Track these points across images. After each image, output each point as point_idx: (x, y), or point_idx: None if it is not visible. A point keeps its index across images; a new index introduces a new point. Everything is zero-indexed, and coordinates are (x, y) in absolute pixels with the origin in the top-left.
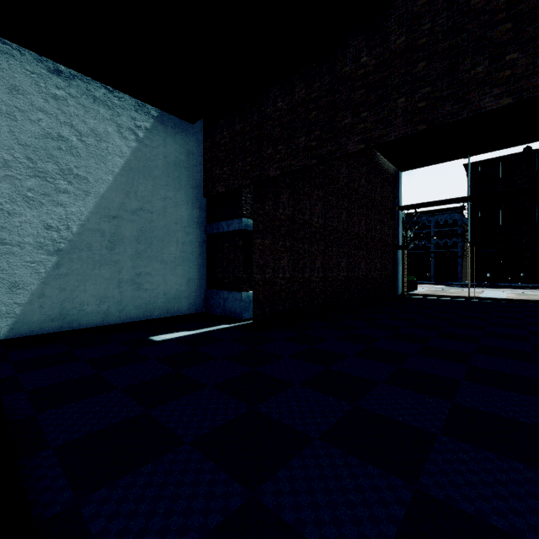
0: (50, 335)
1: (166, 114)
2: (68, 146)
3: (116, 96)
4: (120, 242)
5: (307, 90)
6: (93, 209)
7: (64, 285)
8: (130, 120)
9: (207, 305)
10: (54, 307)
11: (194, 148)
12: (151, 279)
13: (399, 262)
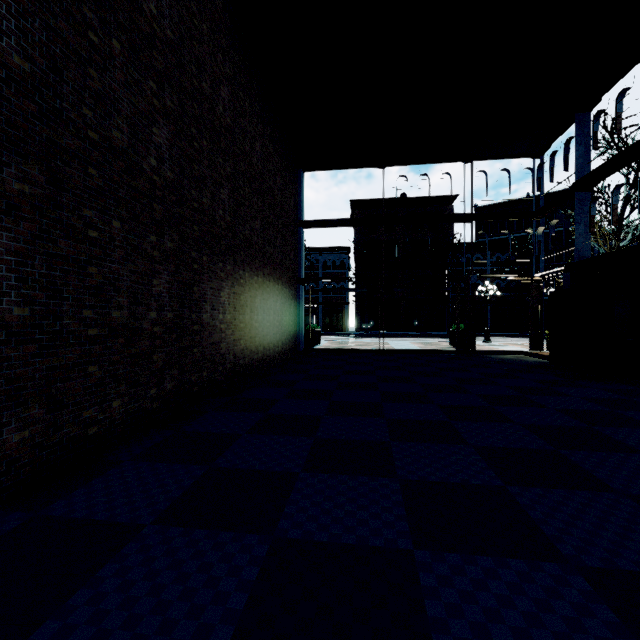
0: None
1: None
2: None
3: None
4: None
5: None
6: None
7: None
8: None
9: None
10: None
11: None
12: None
13: (302, 303)
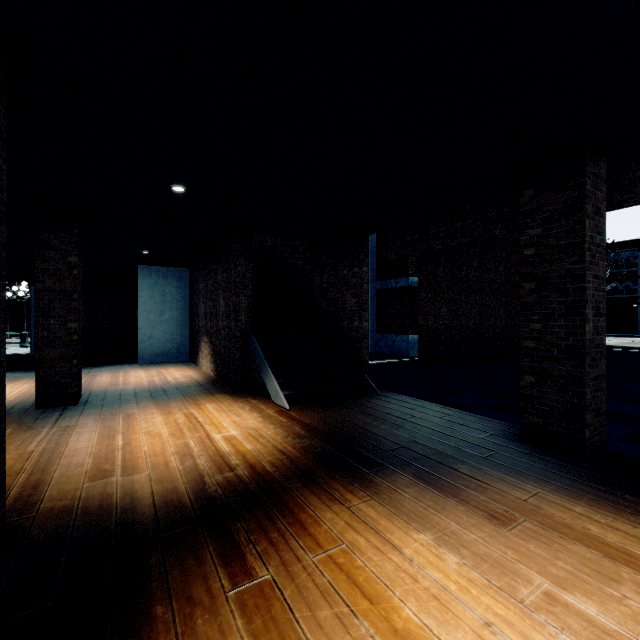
0: None
1: None
2: None
3: None
4: None
5: None
6: None
7: None
8: None
9: (377, 346)
10: None
11: None
12: None
13: None
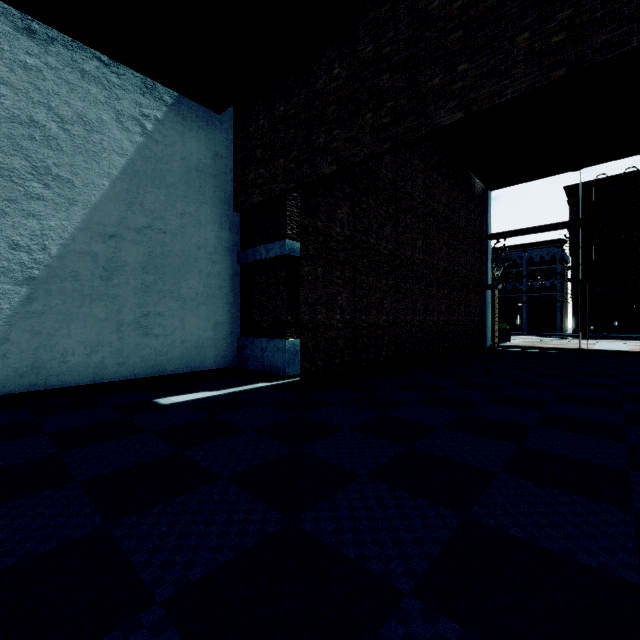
0: (20, 396)
1: (184, 101)
2: (44, 136)
3: (114, 72)
4: (120, 271)
5: (376, 45)
6: (81, 224)
7: (38, 326)
8: (133, 105)
9: (240, 357)
10: (23, 358)
11: (222, 150)
12: (163, 321)
13: (488, 305)
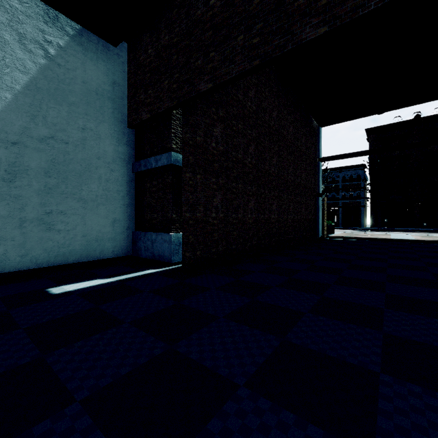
0: None
1: (85, 34)
2: None
3: None
4: (23, 174)
5: None
6: None
7: None
8: (36, 31)
9: (135, 248)
10: None
11: (120, 79)
12: (65, 218)
13: (320, 208)
